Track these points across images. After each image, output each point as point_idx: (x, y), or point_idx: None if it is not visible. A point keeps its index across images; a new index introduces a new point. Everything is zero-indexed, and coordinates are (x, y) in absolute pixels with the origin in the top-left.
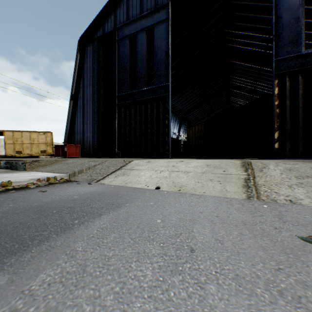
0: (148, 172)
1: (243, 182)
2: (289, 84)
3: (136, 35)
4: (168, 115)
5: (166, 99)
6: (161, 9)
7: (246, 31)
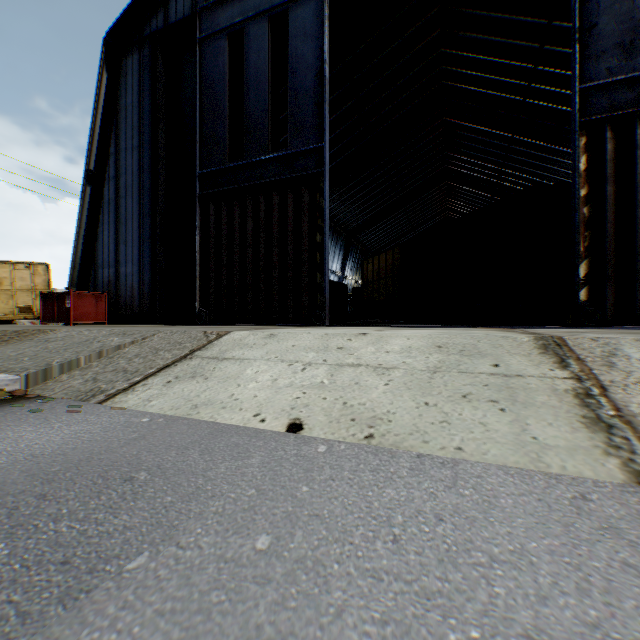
0: (267, 367)
1: (576, 404)
2: (613, 148)
3: (246, 27)
4: (322, 222)
5: (319, 183)
6: None
7: (487, 53)
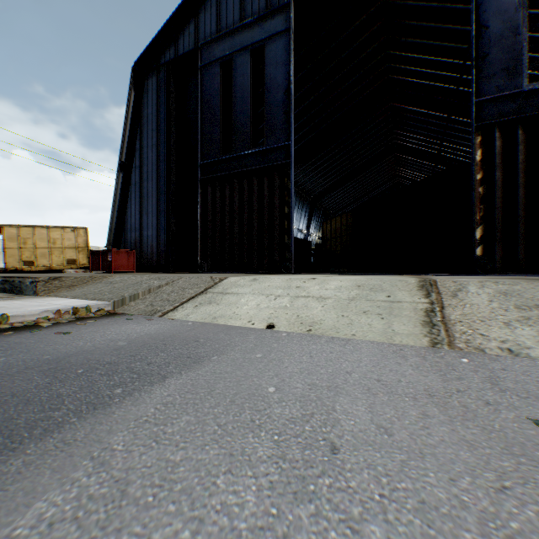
0: (253, 298)
1: (423, 315)
2: (501, 144)
3: (234, 58)
4: (289, 199)
5: (286, 170)
6: (277, 12)
7: (424, 53)
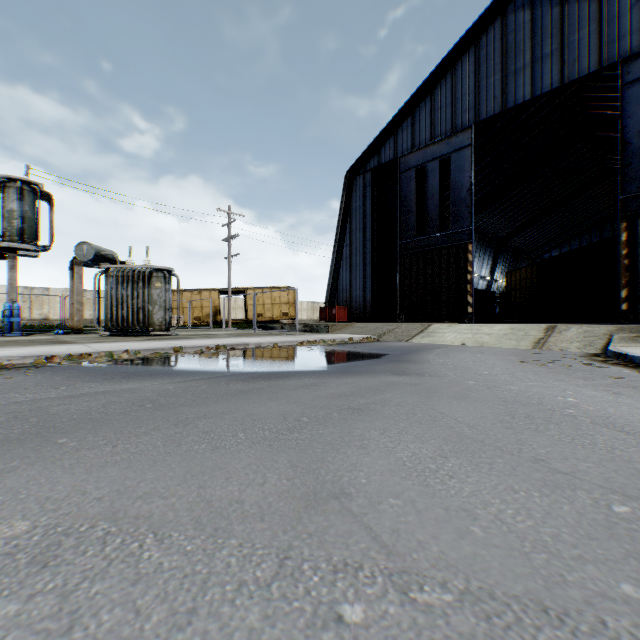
0: (452, 334)
1: (536, 340)
2: None
3: (426, 166)
4: (470, 268)
5: (468, 248)
6: (461, 132)
7: None
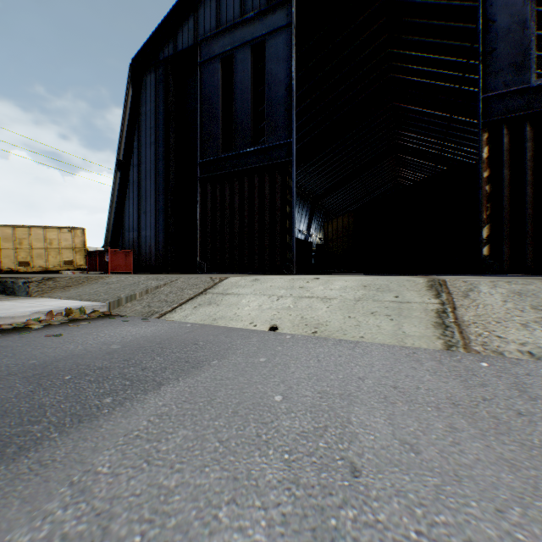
0: (255, 298)
1: (434, 316)
2: (508, 141)
3: (234, 54)
4: (291, 197)
5: (288, 169)
6: (278, 6)
7: (427, 51)
